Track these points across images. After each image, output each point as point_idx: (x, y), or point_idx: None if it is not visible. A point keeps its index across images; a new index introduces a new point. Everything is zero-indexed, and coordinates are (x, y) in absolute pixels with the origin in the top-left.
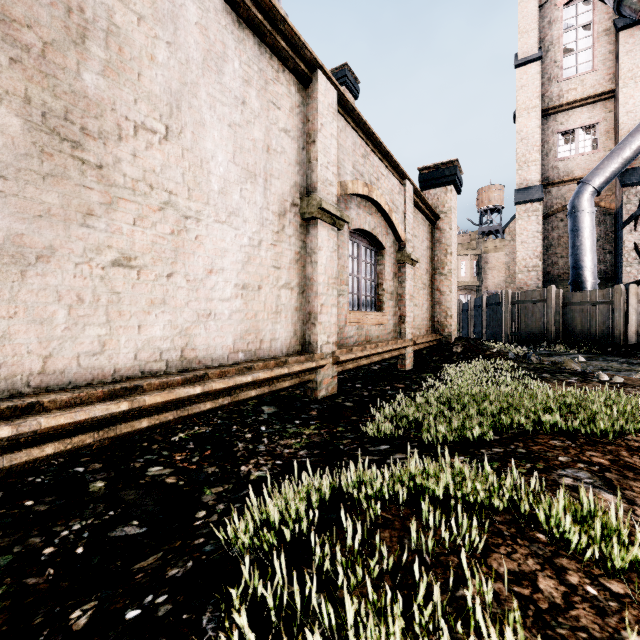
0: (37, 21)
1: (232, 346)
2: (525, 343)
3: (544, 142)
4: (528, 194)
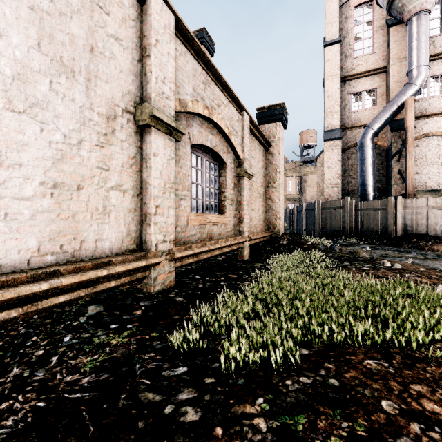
0: None
1: (36, 249)
2: (330, 237)
3: (342, 99)
4: (332, 134)
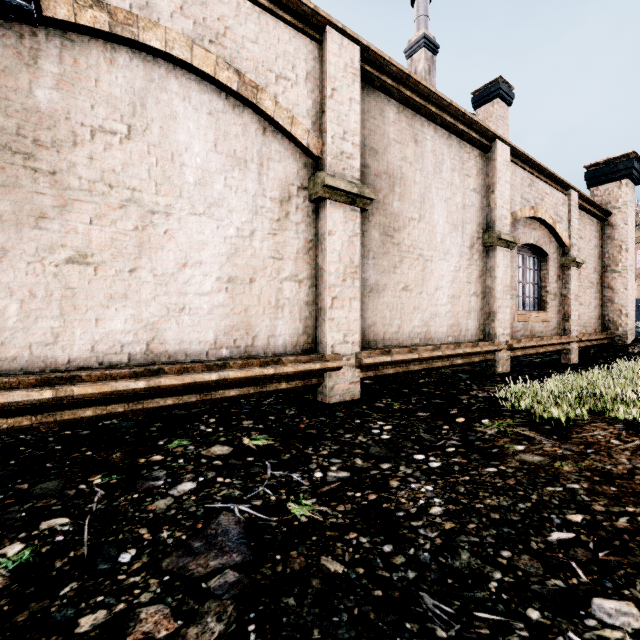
0: (382, 188)
1: (446, 333)
2: None
3: None
4: None
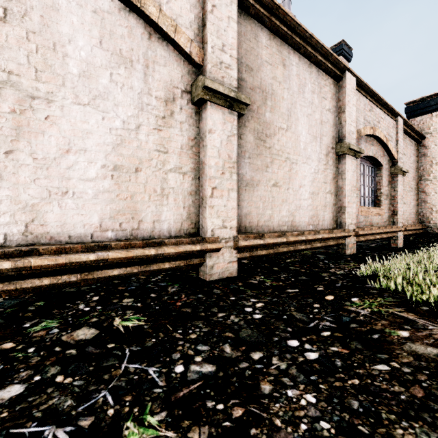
0: (256, 100)
1: (307, 222)
2: None
3: None
4: None
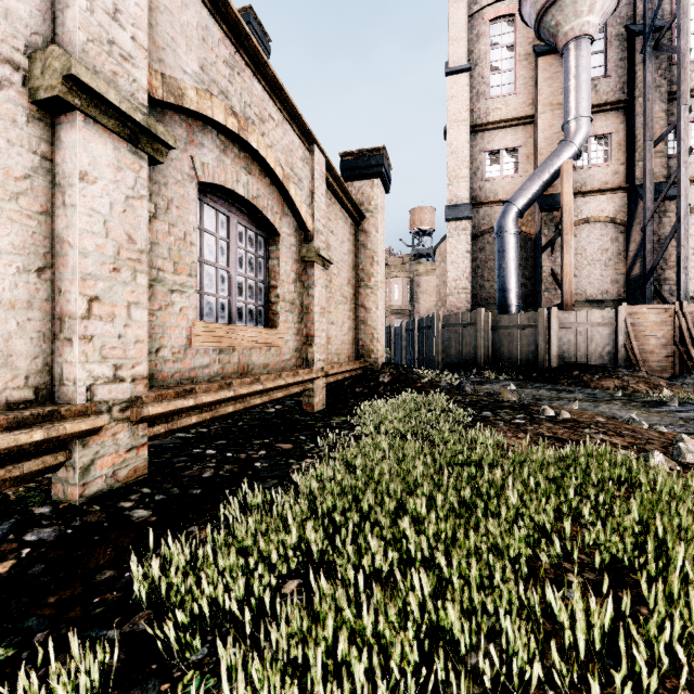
0: None
1: None
2: (456, 370)
3: (473, 160)
4: (458, 211)
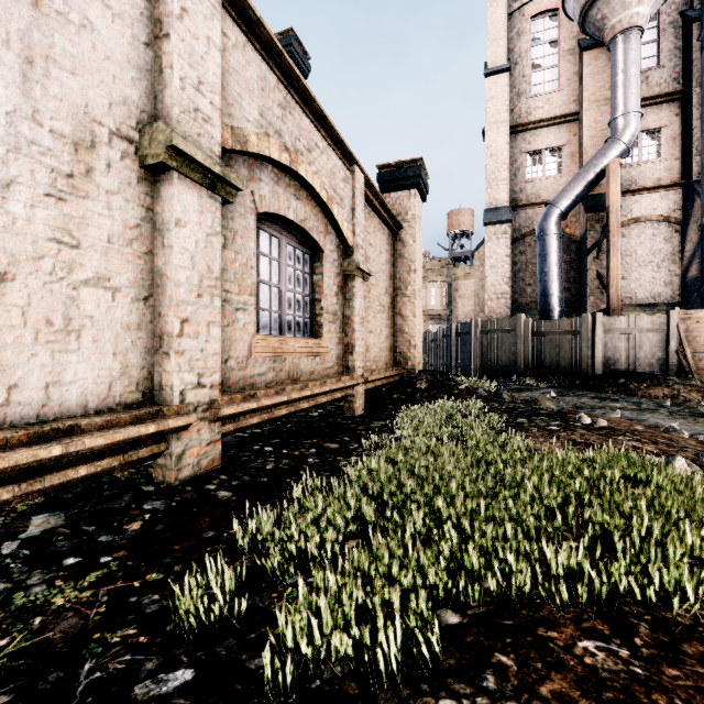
0: None
1: None
2: (495, 377)
3: (513, 161)
4: (497, 215)
